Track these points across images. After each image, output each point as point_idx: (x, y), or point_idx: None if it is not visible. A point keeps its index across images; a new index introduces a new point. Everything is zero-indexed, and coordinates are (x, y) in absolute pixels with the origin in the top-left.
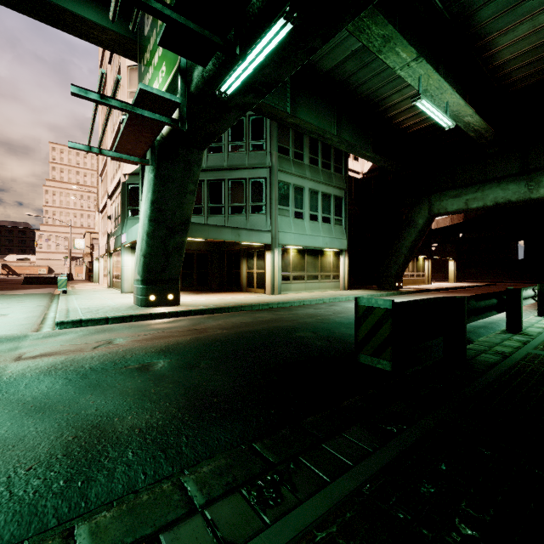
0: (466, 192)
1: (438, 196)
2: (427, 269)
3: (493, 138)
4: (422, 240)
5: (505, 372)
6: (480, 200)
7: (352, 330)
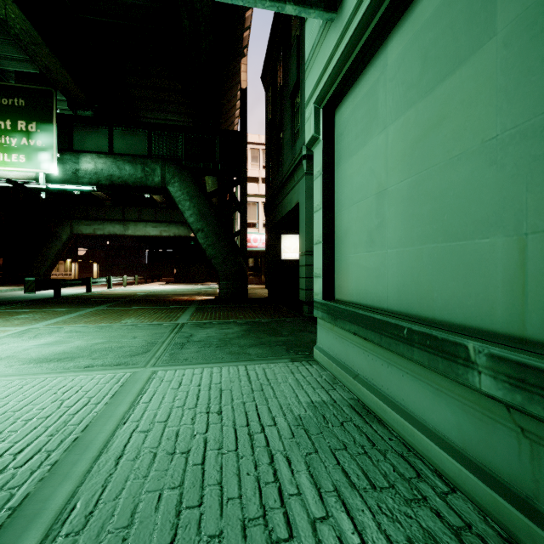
0: (94, 224)
1: (77, 222)
2: (75, 270)
3: (108, 198)
4: (70, 248)
5: (71, 297)
6: (102, 230)
7: (15, 299)
